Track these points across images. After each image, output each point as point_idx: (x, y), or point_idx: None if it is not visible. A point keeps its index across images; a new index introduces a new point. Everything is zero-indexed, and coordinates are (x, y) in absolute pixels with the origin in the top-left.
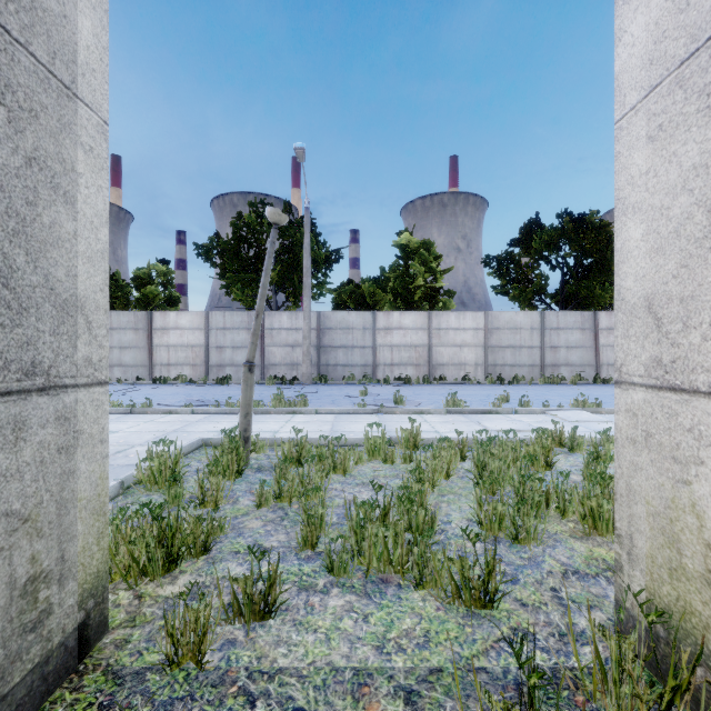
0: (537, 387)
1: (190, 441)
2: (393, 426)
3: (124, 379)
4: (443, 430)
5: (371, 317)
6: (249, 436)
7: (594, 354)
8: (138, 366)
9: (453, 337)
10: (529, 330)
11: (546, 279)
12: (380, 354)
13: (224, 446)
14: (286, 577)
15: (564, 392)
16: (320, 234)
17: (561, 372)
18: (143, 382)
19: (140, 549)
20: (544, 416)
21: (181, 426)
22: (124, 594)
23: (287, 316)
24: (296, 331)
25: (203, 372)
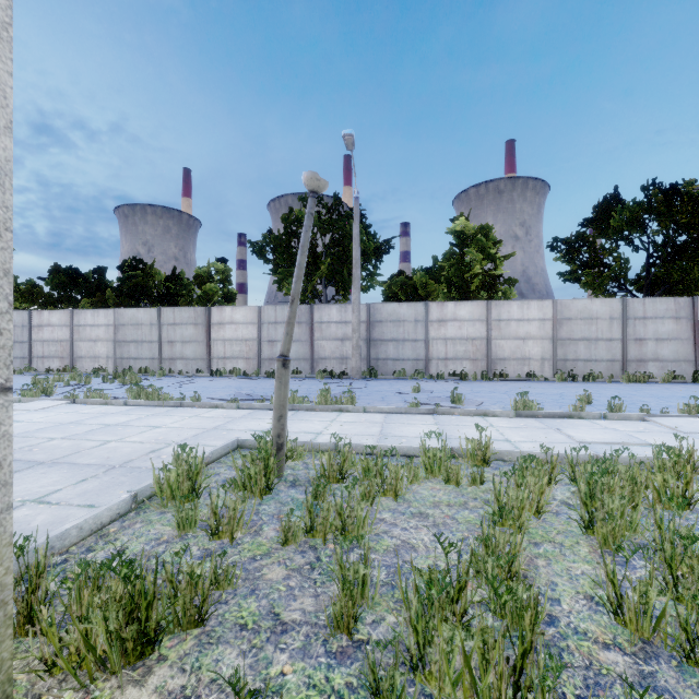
0: (619, 385)
1: (224, 443)
2: (453, 430)
3: (186, 371)
4: (516, 438)
5: (423, 308)
6: (283, 442)
7: (693, 348)
8: (197, 359)
9: (516, 328)
10: (607, 320)
11: (625, 262)
12: (433, 348)
13: (254, 453)
14: (304, 693)
15: (658, 393)
16: (370, 226)
17: (649, 369)
18: (202, 375)
19: (97, 628)
20: (644, 423)
21: (223, 422)
22: (70, 698)
23: (336, 309)
24: (345, 324)
25: (256, 366)
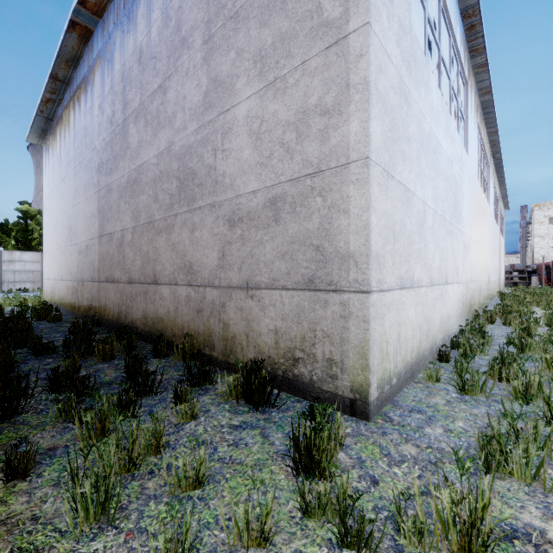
0: None
1: None
2: None
3: None
4: None
5: None
6: None
7: None
8: None
9: None
10: None
11: None
12: (5, 276)
13: None
14: None
15: None
16: None
17: None
18: None
19: None
20: None
21: None
22: None
23: None
24: None
25: None
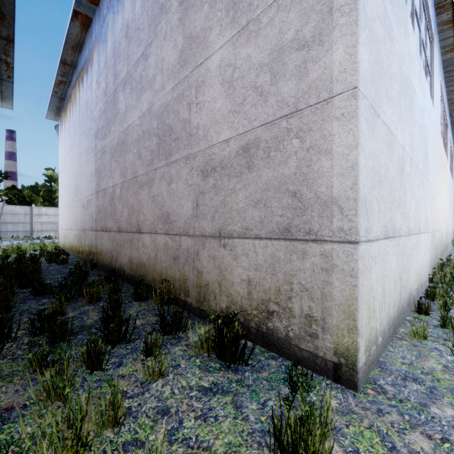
0: None
1: None
2: None
3: None
4: None
5: (30, 209)
6: None
7: None
8: None
9: None
10: None
11: None
12: (35, 226)
13: None
14: None
15: None
16: None
17: None
18: None
19: None
20: None
21: None
22: None
23: None
24: None
25: None
